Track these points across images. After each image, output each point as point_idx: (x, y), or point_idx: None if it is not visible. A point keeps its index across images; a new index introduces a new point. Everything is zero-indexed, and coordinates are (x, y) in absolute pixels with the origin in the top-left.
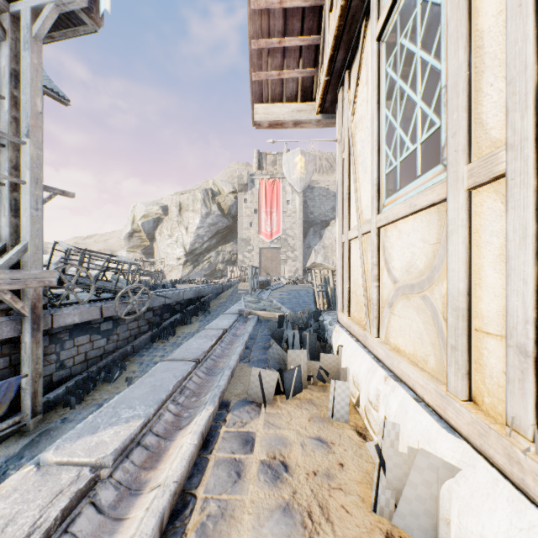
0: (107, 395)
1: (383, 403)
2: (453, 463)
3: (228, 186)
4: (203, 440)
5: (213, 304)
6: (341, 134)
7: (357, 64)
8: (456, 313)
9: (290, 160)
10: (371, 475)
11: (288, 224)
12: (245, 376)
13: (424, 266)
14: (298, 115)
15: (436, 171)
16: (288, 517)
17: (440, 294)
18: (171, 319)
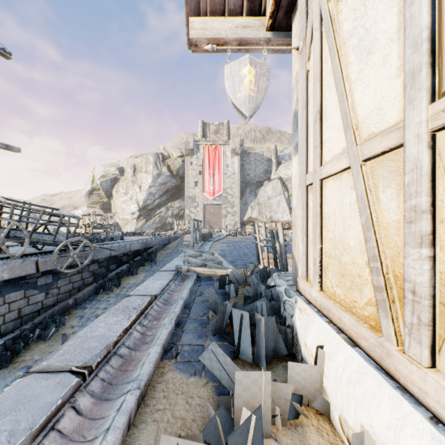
0: (38, 355)
1: None
2: None
3: (176, 151)
4: None
5: (159, 255)
6: (305, 37)
7: None
8: None
9: (235, 73)
10: None
11: (228, 183)
12: (164, 397)
13: None
14: (244, 32)
15: None
16: None
17: None
18: (117, 269)
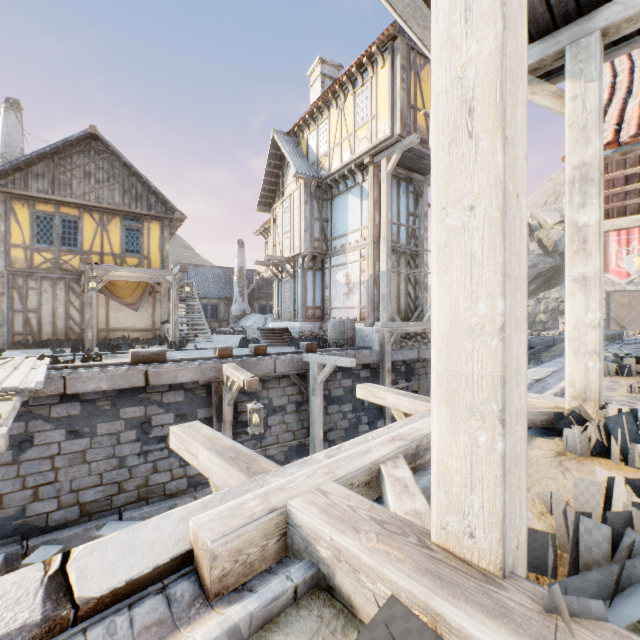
0: None
1: None
2: None
3: (552, 215)
4: None
5: (543, 356)
6: None
7: None
8: None
9: (629, 260)
10: None
11: None
12: None
13: None
14: (639, 222)
15: None
16: (616, 384)
17: None
18: None
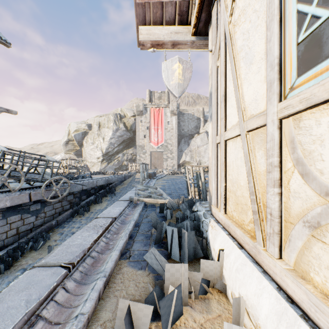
0: (31, 261)
1: None
2: None
3: (130, 112)
4: None
5: (118, 188)
6: (216, 43)
7: None
8: None
9: (169, 68)
10: None
11: (168, 136)
12: (121, 282)
13: None
14: (176, 36)
15: None
16: None
17: None
18: (87, 199)
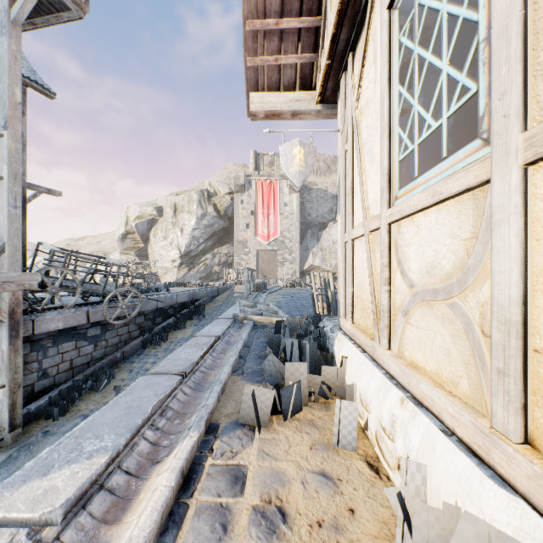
0: (93, 405)
1: (401, 433)
2: (510, 532)
3: (224, 187)
4: (183, 479)
5: (208, 308)
6: (344, 123)
7: (363, 41)
8: (505, 328)
9: (288, 152)
10: (389, 526)
11: (286, 225)
12: (238, 391)
13: (453, 266)
14: (297, 105)
15: (471, 149)
16: None
17: (476, 302)
18: (163, 323)
